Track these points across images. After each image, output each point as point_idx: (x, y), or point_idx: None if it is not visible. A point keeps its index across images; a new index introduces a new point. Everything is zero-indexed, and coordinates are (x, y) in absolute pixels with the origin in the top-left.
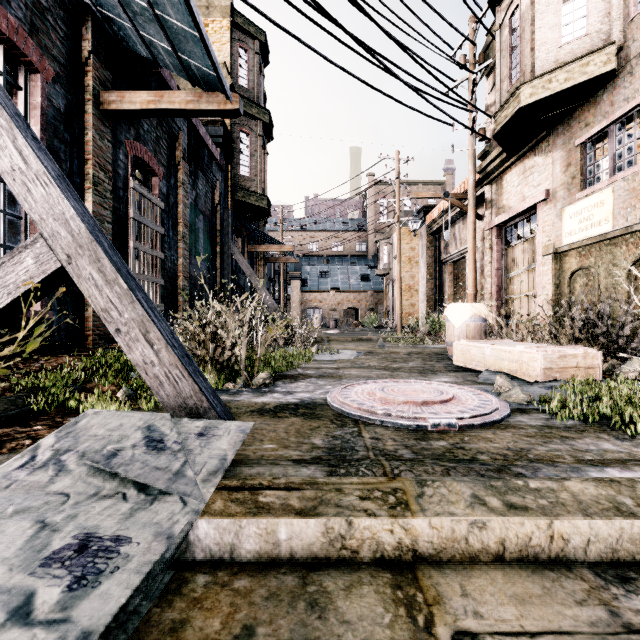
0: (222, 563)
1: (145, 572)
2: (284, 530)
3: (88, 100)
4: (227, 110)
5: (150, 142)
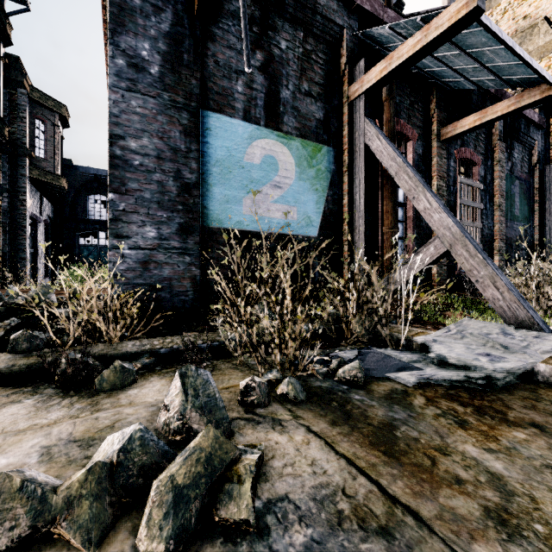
0: None
1: (518, 365)
2: None
3: (433, 139)
4: (550, 95)
5: (471, 142)
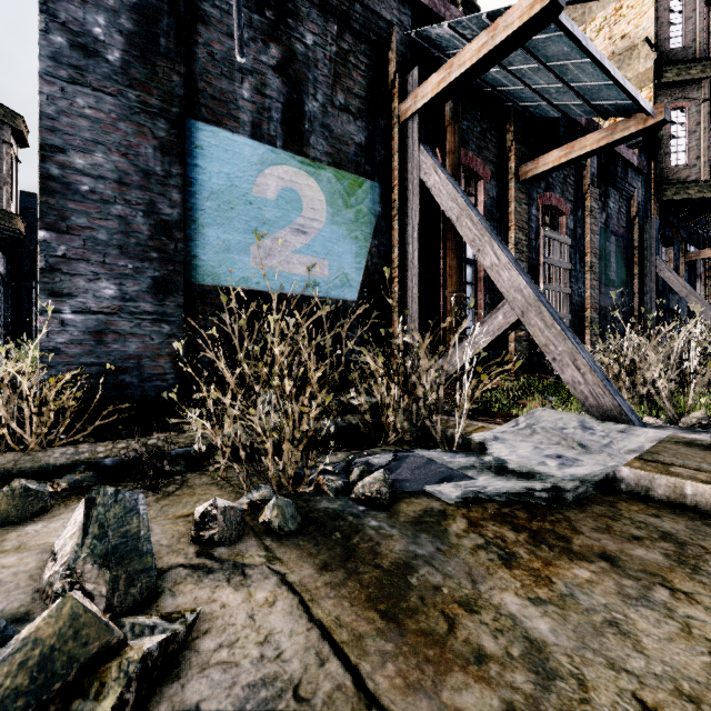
0: (639, 496)
1: (594, 470)
2: (689, 488)
3: (510, 179)
4: (647, 127)
5: (557, 186)
